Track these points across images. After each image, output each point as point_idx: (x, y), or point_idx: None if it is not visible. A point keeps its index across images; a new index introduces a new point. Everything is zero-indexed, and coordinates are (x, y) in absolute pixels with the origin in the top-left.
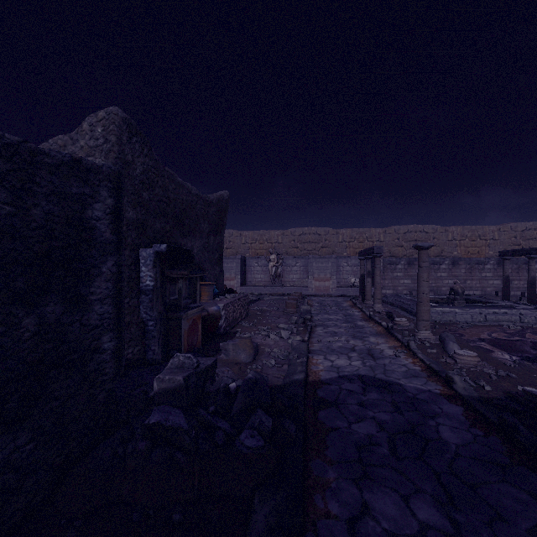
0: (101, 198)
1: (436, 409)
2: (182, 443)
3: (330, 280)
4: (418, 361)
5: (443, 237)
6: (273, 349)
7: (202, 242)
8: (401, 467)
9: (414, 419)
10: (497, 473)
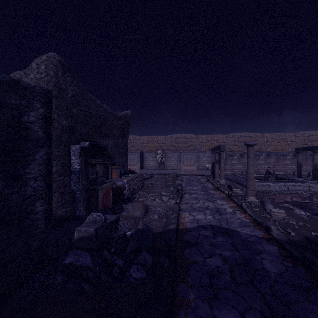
0: (34, 108)
1: (260, 248)
2: (88, 277)
3: (193, 166)
4: (247, 215)
5: (261, 140)
6: (157, 208)
7: (114, 142)
8: (238, 290)
9: (246, 255)
10: (303, 294)
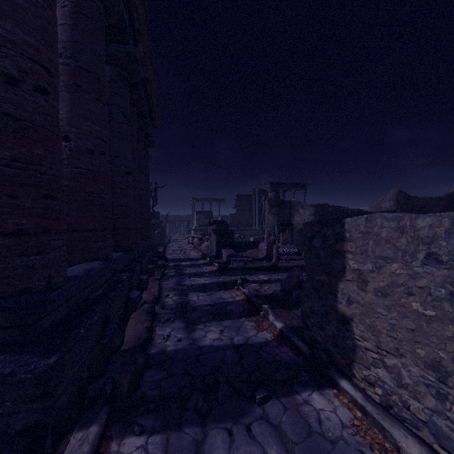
0: None
1: None
2: None
3: None
4: None
5: None
6: None
7: None
8: None
9: None
10: None
